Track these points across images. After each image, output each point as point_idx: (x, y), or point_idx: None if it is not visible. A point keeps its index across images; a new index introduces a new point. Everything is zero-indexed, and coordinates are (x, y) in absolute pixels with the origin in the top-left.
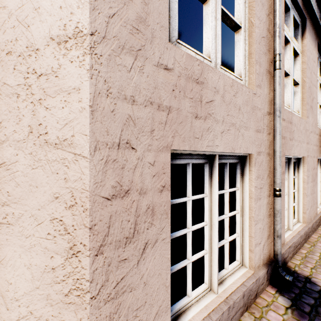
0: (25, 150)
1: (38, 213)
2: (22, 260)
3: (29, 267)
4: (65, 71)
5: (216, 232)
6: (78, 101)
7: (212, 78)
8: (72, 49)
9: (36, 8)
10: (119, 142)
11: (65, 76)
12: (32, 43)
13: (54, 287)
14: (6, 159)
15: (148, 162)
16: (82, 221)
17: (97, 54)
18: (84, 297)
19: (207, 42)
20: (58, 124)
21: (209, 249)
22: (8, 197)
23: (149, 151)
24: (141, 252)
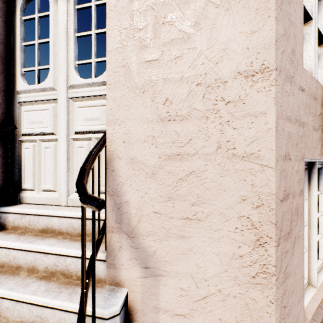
0: (214, 161)
1: (226, 211)
2: (211, 249)
3: (217, 254)
4: (252, 99)
5: (316, 232)
6: (265, 123)
7: (320, 94)
8: (259, 81)
9: (224, 49)
10: (285, 154)
11: (252, 103)
12: (220, 76)
13: (242, 270)
14: (195, 169)
15: (295, 170)
16: (268, 219)
17: (277, 85)
18: (270, 279)
19: (308, 60)
20: (245, 141)
21: (308, 247)
22: (197, 198)
23: (296, 161)
24: (293, 246)
